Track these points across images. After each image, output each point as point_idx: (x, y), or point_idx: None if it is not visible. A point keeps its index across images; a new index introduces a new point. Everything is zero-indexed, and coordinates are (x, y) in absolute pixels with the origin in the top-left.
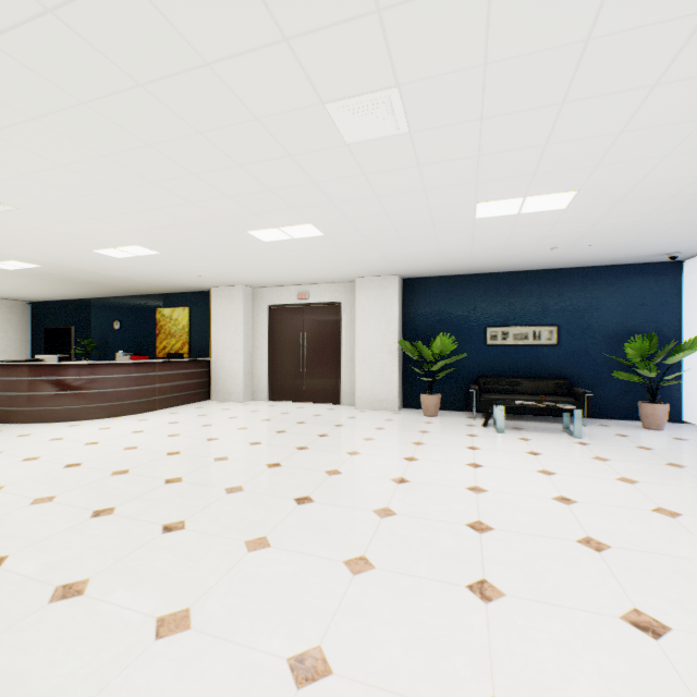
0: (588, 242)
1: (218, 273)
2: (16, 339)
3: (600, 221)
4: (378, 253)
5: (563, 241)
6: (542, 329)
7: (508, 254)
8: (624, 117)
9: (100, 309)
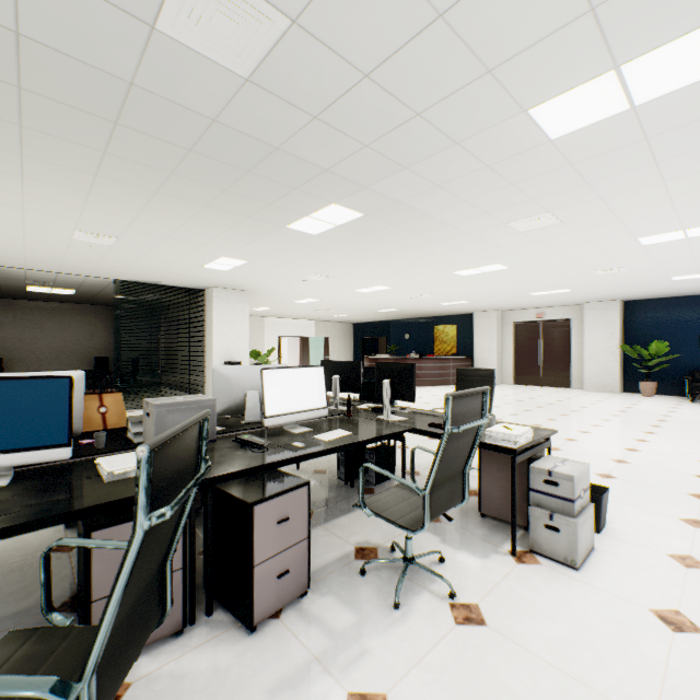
0: None
1: (488, 307)
2: (348, 345)
3: None
4: (605, 293)
5: None
6: None
7: None
8: None
9: (396, 327)
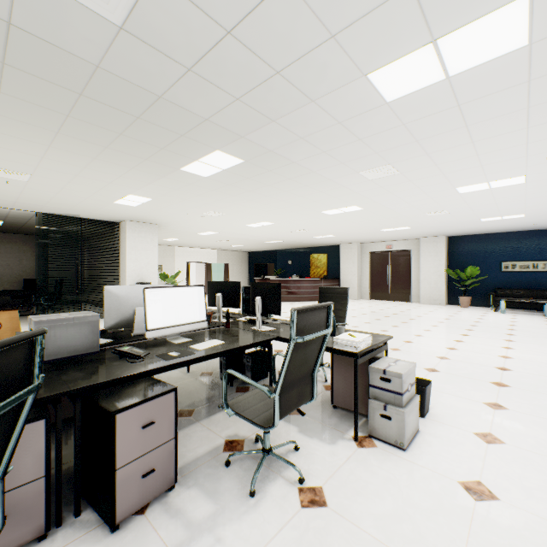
0: None
1: (350, 240)
2: (244, 269)
3: None
4: (434, 230)
5: (537, 222)
6: (538, 262)
7: (508, 227)
8: (522, 206)
9: (281, 255)
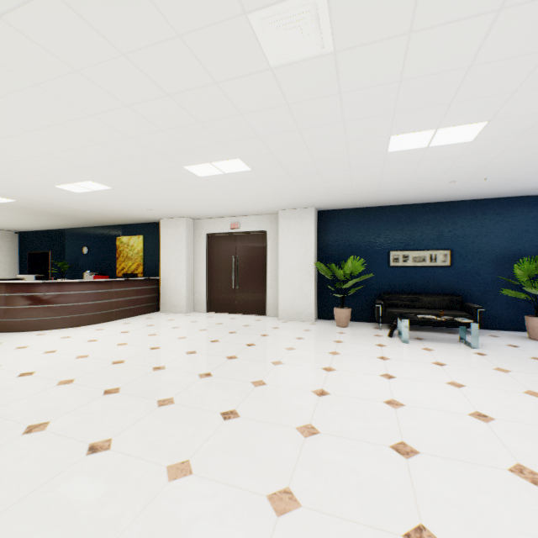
0: (484, 175)
1: (164, 207)
2: (6, 261)
3: (501, 154)
4: (298, 187)
5: (462, 174)
6: (438, 253)
7: (410, 187)
8: None
9: (72, 237)
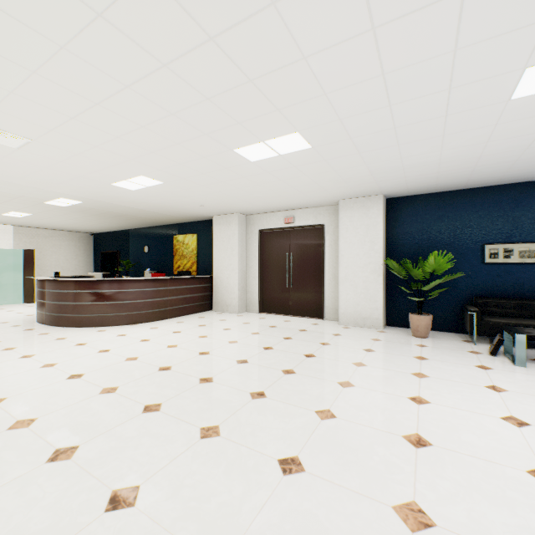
0: None
1: (215, 202)
2: (83, 260)
3: None
4: (367, 167)
5: None
6: None
7: (525, 157)
8: None
9: (135, 237)
